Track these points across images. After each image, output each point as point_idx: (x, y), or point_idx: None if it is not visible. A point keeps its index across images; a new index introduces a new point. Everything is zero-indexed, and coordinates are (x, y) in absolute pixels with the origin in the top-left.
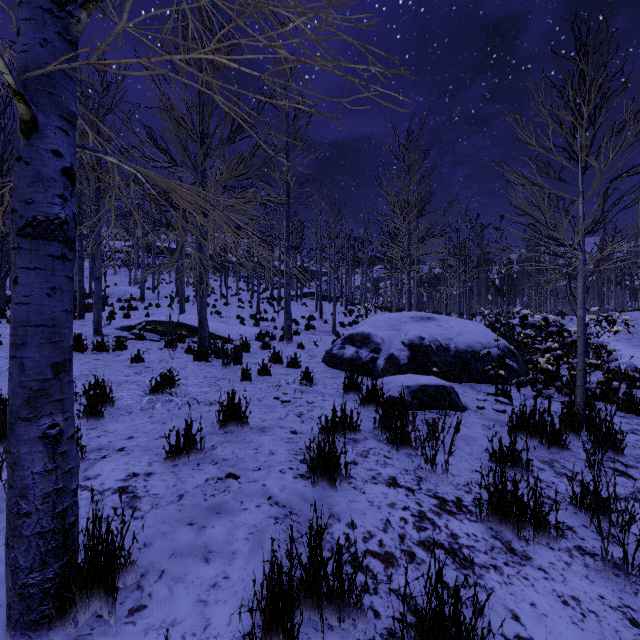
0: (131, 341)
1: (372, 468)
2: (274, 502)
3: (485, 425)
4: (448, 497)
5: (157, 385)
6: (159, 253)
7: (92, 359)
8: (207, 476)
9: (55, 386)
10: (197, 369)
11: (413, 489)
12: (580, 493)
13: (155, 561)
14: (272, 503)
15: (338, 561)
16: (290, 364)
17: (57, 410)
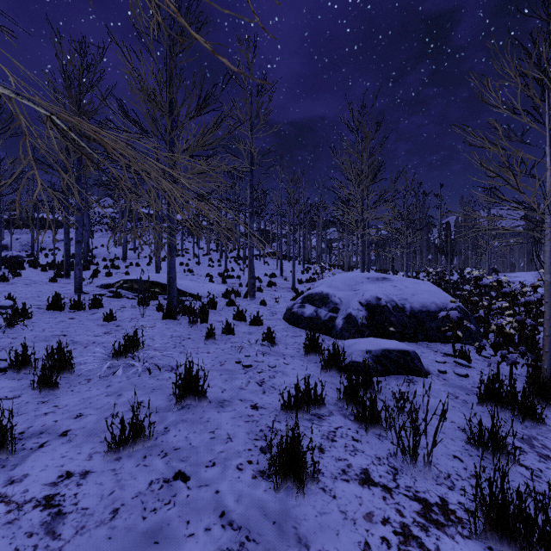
0: (108, 299)
1: (341, 457)
2: (227, 522)
3: (451, 393)
4: (431, 498)
5: (120, 349)
6: (141, 218)
7: (67, 318)
8: (152, 477)
9: None
10: (165, 328)
11: (390, 488)
12: None
13: None
14: (225, 524)
15: None
16: (253, 322)
17: None
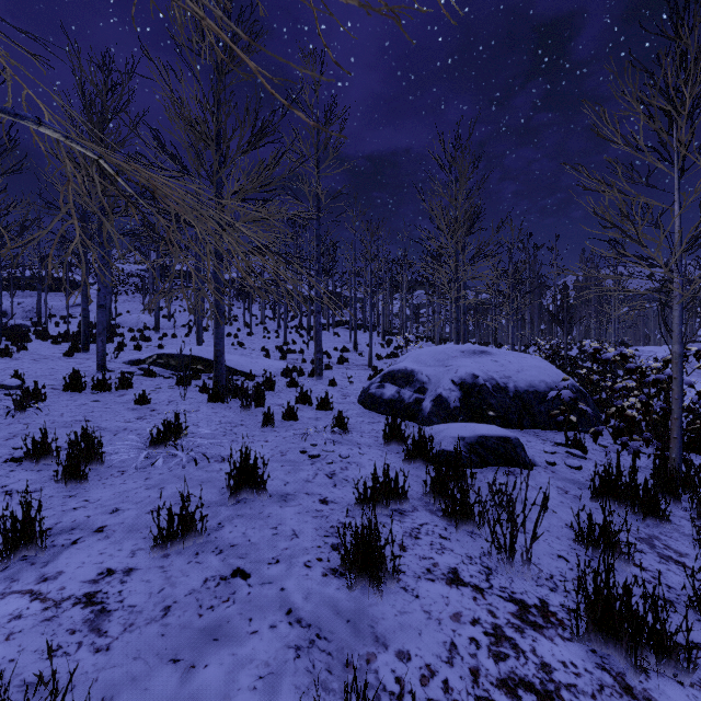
0: (139, 378)
1: (426, 555)
2: (295, 619)
3: (560, 487)
4: (529, 599)
5: (159, 436)
6: (177, 277)
7: (90, 400)
8: (206, 574)
9: None
10: (211, 412)
11: (482, 588)
12: None
13: None
14: (292, 621)
15: None
16: (320, 406)
17: None
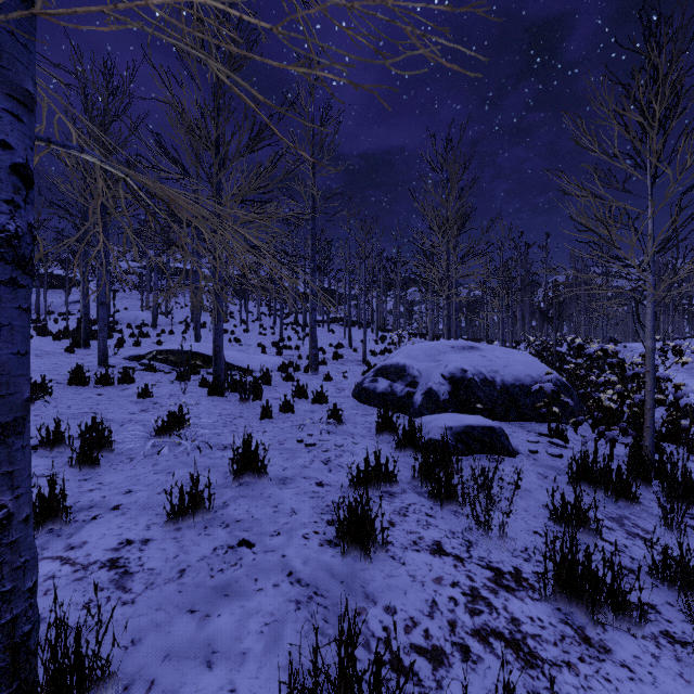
0: (139, 373)
1: (412, 530)
2: (295, 579)
3: (540, 473)
4: (504, 567)
5: (164, 426)
6: (174, 275)
7: (94, 394)
8: (215, 544)
9: (0, 455)
10: (211, 405)
11: (462, 557)
12: (662, 562)
13: (144, 666)
14: (293, 581)
15: (376, 675)
16: (316, 399)
17: (3, 487)
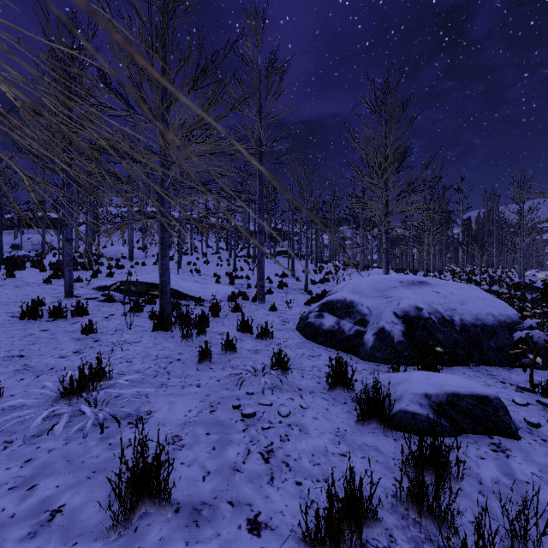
0: (99, 303)
1: None
2: None
3: None
4: None
5: (73, 385)
6: (152, 217)
7: (39, 329)
8: None
9: None
10: (151, 344)
11: None
12: None
13: None
14: None
15: None
16: (260, 335)
17: None
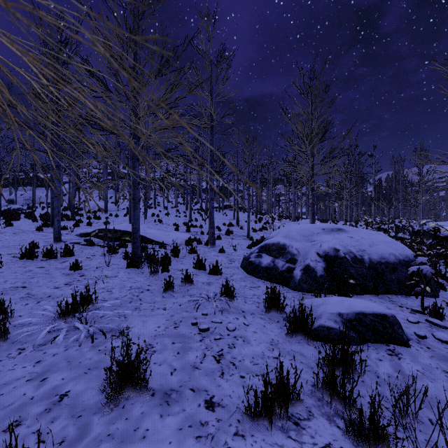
0: (82, 247)
1: None
2: None
3: (446, 371)
4: None
5: (68, 308)
6: (122, 177)
7: (36, 267)
8: None
9: None
10: (126, 278)
11: None
12: None
13: None
14: None
15: None
16: (212, 271)
17: None
